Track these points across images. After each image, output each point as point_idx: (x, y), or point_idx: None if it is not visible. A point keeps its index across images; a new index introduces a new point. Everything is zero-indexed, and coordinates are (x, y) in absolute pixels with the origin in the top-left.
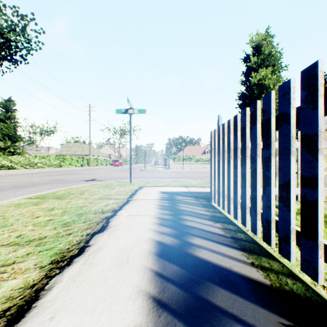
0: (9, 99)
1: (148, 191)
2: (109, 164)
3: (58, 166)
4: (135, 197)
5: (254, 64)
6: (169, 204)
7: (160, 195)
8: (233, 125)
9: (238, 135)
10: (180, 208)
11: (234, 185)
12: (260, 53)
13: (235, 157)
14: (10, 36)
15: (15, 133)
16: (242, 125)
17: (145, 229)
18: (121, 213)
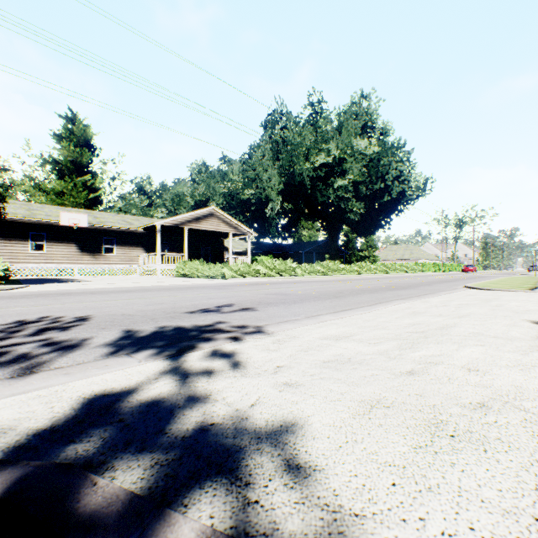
0: None
1: None
2: (453, 270)
3: (420, 271)
4: None
5: None
6: None
7: None
8: None
9: None
10: None
11: None
12: None
13: None
14: (419, 193)
15: (374, 244)
16: None
17: None
18: None
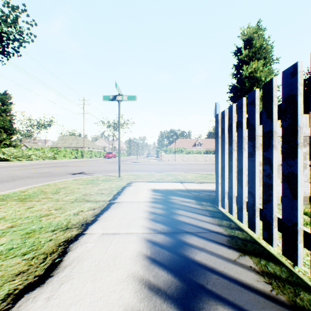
0: (5, 93)
1: (137, 189)
2: (102, 156)
3: (52, 158)
4: (120, 199)
5: (245, 57)
6: (163, 210)
7: (151, 196)
8: (262, 97)
9: (274, 112)
10: (179, 219)
11: (265, 190)
12: (252, 46)
13: (266, 146)
14: (1, 27)
15: (11, 126)
16: (286, 94)
17: (123, 274)
18: (94, 229)
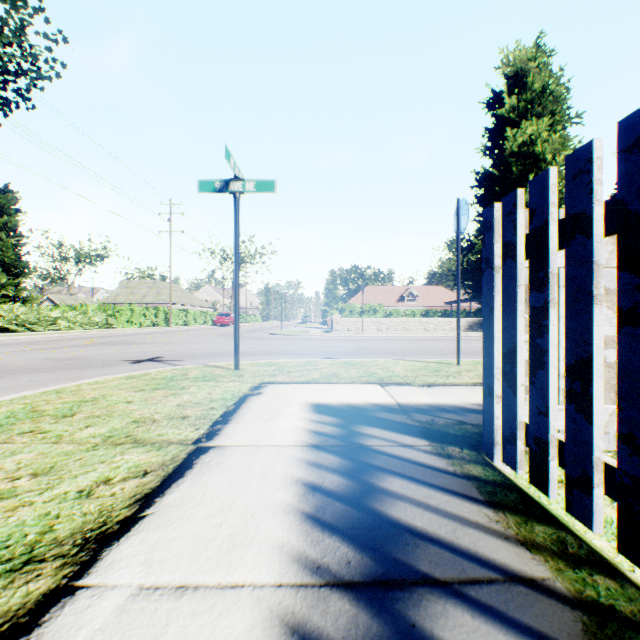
0: (5, 189)
1: (275, 405)
2: (210, 322)
3: (103, 325)
4: (226, 436)
5: (511, 111)
6: (343, 477)
7: (309, 425)
8: None
9: None
10: (395, 516)
11: None
12: (525, 89)
13: None
14: None
15: (17, 258)
16: None
17: None
18: (114, 566)
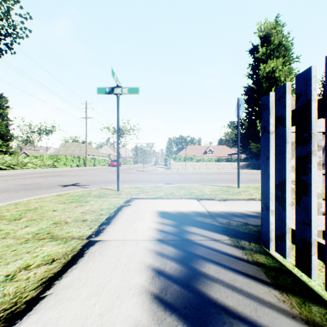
0: (1, 96)
1: (137, 212)
2: (107, 164)
3: (51, 166)
4: (107, 233)
5: (262, 55)
6: (178, 263)
7: (157, 225)
8: None
9: None
10: (213, 297)
11: None
12: (270, 43)
13: None
14: None
15: (7, 131)
16: None
17: None
18: None
